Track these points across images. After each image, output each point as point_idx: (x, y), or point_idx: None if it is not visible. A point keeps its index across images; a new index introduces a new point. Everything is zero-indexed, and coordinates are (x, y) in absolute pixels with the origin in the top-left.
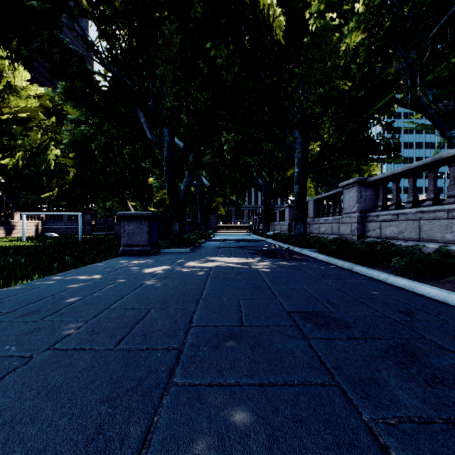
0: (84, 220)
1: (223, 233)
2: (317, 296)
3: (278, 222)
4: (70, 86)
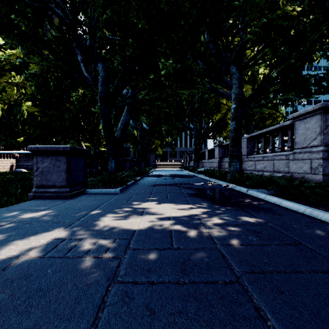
0: None
1: (160, 169)
2: None
3: (207, 159)
4: None
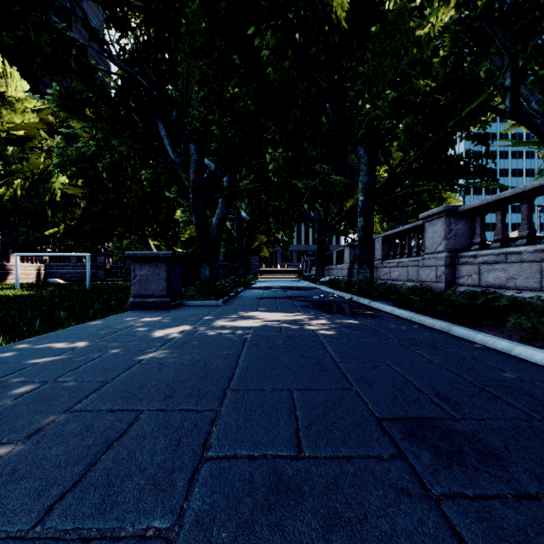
0: (97, 262)
1: (267, 279)
2: (416, 381)
3: (335, 265)
4: (67, 88)
